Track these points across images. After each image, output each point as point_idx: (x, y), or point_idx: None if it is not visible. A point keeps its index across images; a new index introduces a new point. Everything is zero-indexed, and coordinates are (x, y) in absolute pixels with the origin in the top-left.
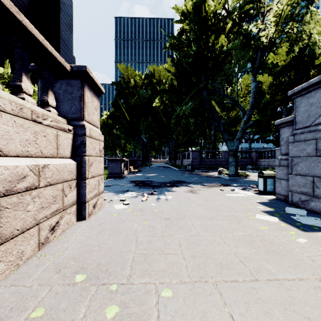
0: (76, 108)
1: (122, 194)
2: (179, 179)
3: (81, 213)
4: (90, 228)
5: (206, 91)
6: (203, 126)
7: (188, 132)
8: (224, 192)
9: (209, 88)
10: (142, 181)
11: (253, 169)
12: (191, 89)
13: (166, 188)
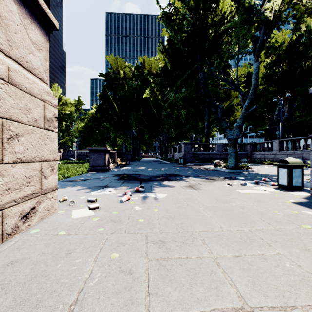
0: None
1: (95, 191)
2: (172, 172)
3: None
4: None
5: (202, 72)
6: (195, 119)
7: (180, 125)
8: (234, 187)
9: (205, 71)
10: (128, 174)
11: (248, 162)
12: (185, 72)
13: (158, 182)
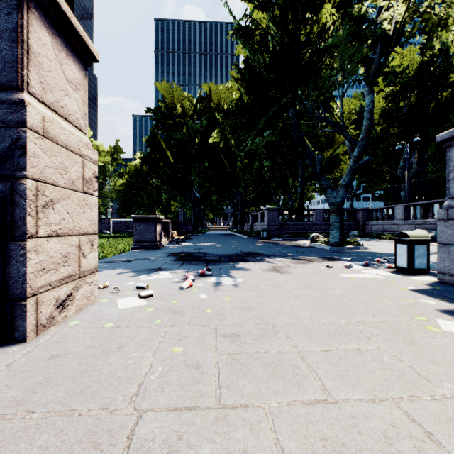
0: (4, 58)
1: (145, 275)
2: (250, 250)
3: (13, 325)
4: (12, 376)
5: (293, 108)
6: (284, 173)
7: (262, 183)
8: (335, 270)
9: (298, 107)
10: (189, 253)
11: (360, 236)
12: (268, 108)
13: (230, 264)
